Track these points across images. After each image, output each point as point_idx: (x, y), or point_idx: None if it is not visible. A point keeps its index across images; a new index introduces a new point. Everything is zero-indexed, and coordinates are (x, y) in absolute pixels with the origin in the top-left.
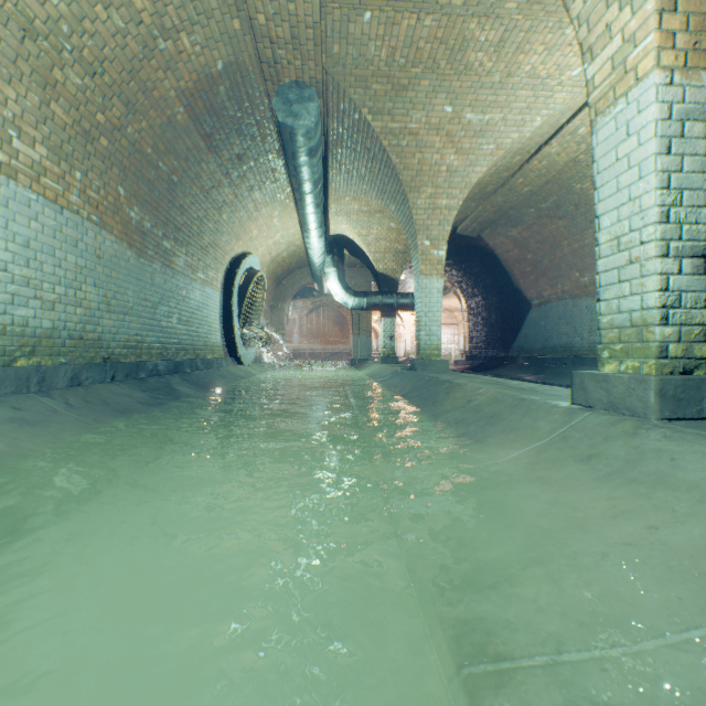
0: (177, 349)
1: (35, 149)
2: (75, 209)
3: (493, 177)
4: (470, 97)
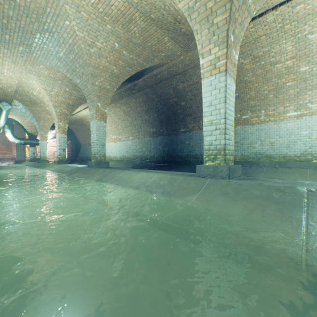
0: None
1: None
2: None
3: None
4: None
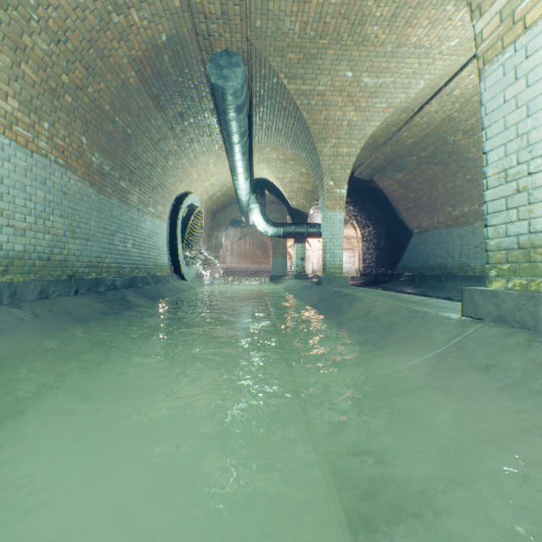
0: (131, 268)
1: (8, 102)
2: (44, 153)
3: (384, 130)
4: (367, 64)
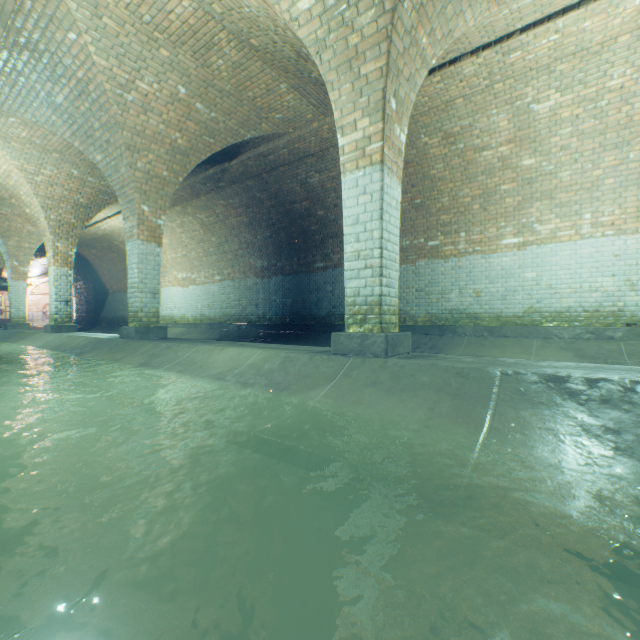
0: None
1: None
2: None
3: None
4: None
